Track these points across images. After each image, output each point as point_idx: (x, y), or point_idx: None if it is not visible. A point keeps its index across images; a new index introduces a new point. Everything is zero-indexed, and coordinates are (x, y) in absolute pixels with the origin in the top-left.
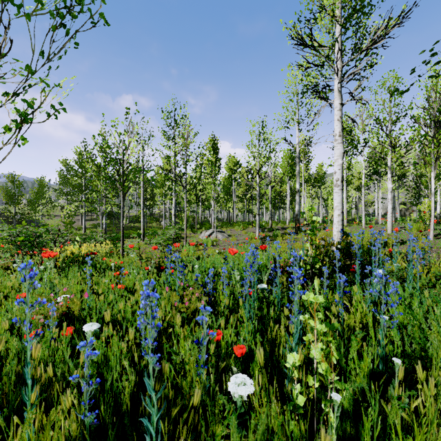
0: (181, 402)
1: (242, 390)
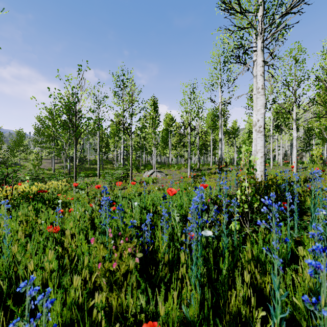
0: None
1: None
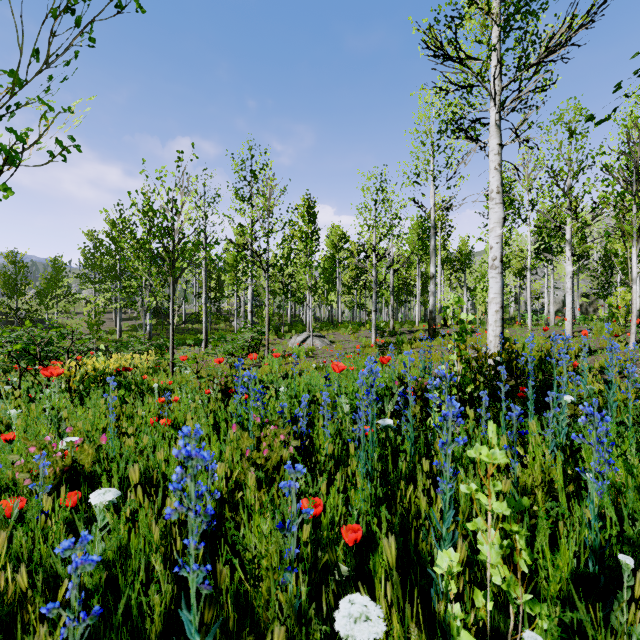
0: (251, 637)
1: (361, 632)
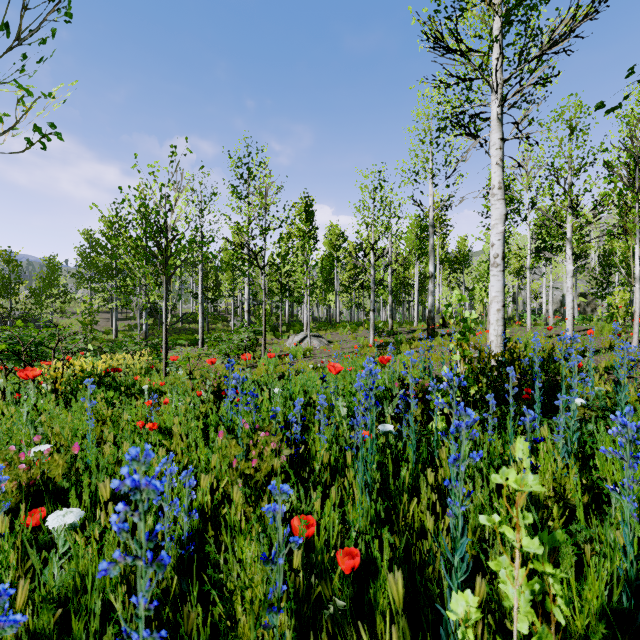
0: None
1: None
